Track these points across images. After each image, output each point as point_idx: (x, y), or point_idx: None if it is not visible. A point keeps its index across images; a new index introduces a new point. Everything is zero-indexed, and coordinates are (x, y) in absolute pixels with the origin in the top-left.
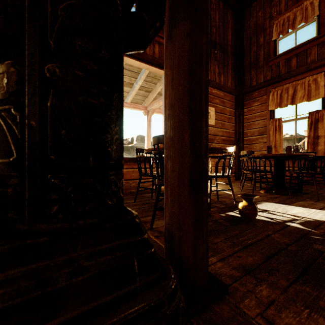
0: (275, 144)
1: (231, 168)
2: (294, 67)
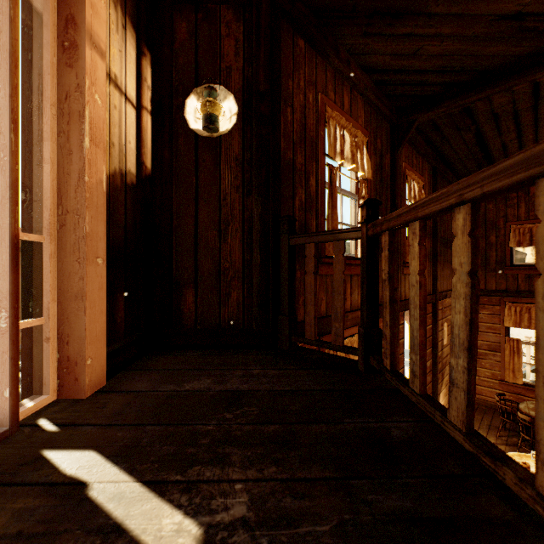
0: (513, 368)
1: None
2: None
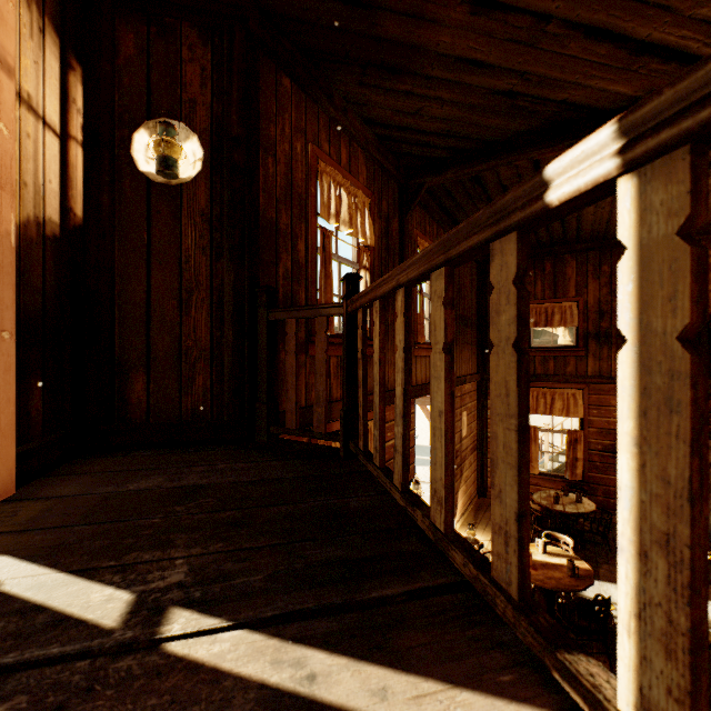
0: (531, 457)
1: None
2: (552, 371)
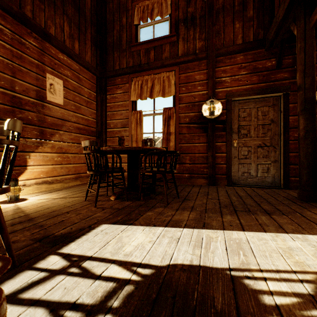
0: (137, 138)
1: (1, 172)
2: (153, 60)
